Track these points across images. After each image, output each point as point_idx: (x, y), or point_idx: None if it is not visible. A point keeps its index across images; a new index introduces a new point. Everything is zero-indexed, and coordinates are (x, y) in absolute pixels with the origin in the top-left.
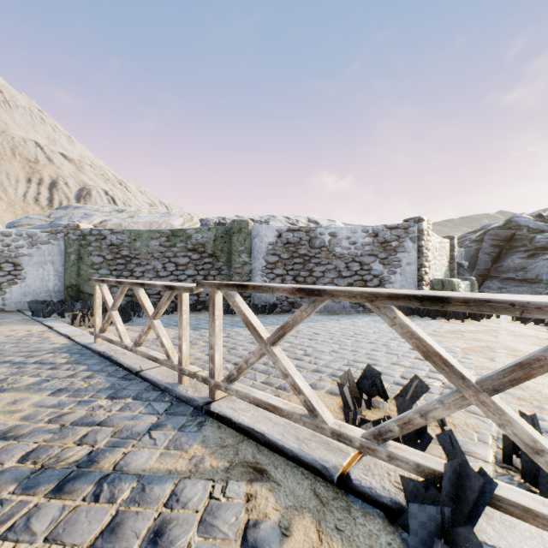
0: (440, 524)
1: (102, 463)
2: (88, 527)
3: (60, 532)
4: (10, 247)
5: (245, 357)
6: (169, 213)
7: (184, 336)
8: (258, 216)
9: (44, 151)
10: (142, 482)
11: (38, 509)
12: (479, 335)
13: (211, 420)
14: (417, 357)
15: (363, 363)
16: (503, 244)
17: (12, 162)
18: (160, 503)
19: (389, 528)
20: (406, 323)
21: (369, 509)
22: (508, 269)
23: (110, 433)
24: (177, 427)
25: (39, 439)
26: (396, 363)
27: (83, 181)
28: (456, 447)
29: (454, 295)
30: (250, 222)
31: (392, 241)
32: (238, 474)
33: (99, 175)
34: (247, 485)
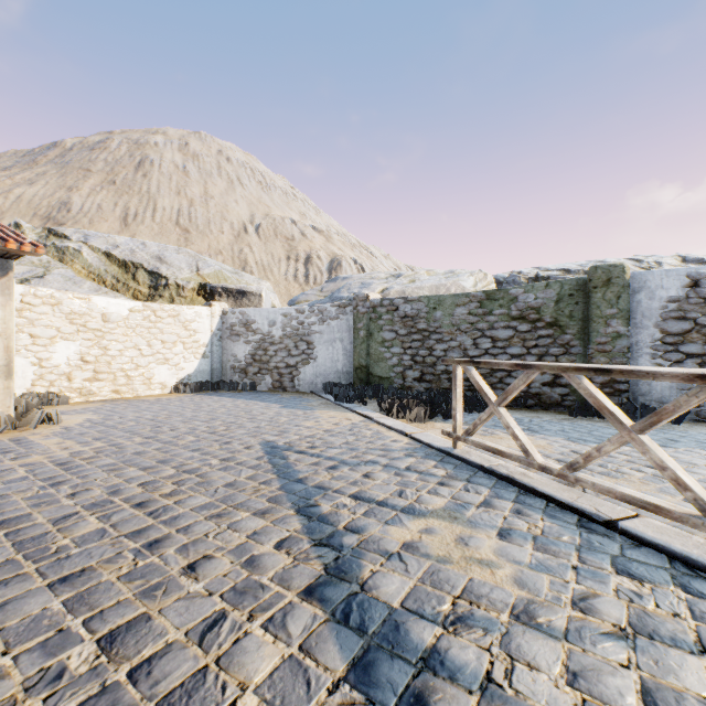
0: None
1: None
2: None
3: None
4: (304, 324)
5: None
6: (453, 272)
7: None
8: (571, 264)
9: (298, 226)
10: None
11: None
12: None
13: None
14: None
15: None
16: None
17: (275, 242)
18: None
19: None
20: None
21: None
22: None
23: None
24: None
25: (619, 657)
26: None
27: (332, 252)
28: None
29: None
30: (627, 266)
31: None
32: None
33: (346, 243)
34: None
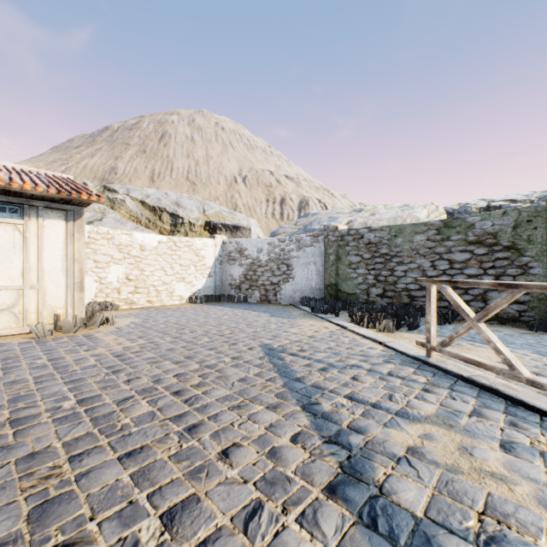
0: None
1: None
2: None
3: None
4: (284, 251)
5: None
6: (408, 206)
7: None
8: (515, 195)
9: (274, 176)
10: None
11: None
12: None
13: None
14: None
15: None
16: None
17: (257, 189)
18: None
19: None
20: None
21: None
22: None
23: None
24: None
25: None
26: None
27: (301, 195)
28: None
29: None
30: None
31: None
32: None
33: (312, 187)
34: None
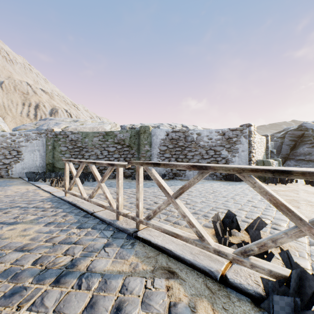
0: (293, 308)
1: (79, 266)
2: (77, 304)
3: (61, 307)
4: (15, 141)
5: (152, 205)
6: (103, 122)
7: (120, 193)
8: (153, 123)
9: (31, 87)
10: (104, 278)
11: (47, 293)
12: (287, 192)
13: (139, 242)
14: (253, 205)
15: (221, 209)
16: (297, 139)
17: (14, 94)
18: (117, 290)
19: (255, 309)
20: (262, 186)
21: (241, 296)
22: (300, 154)
23: (82, 249)
24: (119, 246)
25: (42, 252)
26: (241, 209)
27: (53, 104)
28: (291, 260)
29: (294, 169)
30: (150, 127)
31: (233, 137)
32: (159, 274)
33: (62, 101)
34: (166, 281)
